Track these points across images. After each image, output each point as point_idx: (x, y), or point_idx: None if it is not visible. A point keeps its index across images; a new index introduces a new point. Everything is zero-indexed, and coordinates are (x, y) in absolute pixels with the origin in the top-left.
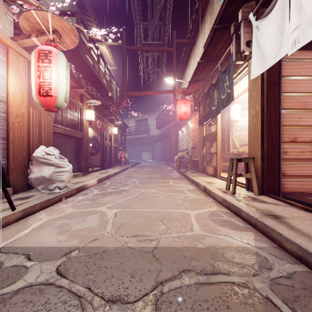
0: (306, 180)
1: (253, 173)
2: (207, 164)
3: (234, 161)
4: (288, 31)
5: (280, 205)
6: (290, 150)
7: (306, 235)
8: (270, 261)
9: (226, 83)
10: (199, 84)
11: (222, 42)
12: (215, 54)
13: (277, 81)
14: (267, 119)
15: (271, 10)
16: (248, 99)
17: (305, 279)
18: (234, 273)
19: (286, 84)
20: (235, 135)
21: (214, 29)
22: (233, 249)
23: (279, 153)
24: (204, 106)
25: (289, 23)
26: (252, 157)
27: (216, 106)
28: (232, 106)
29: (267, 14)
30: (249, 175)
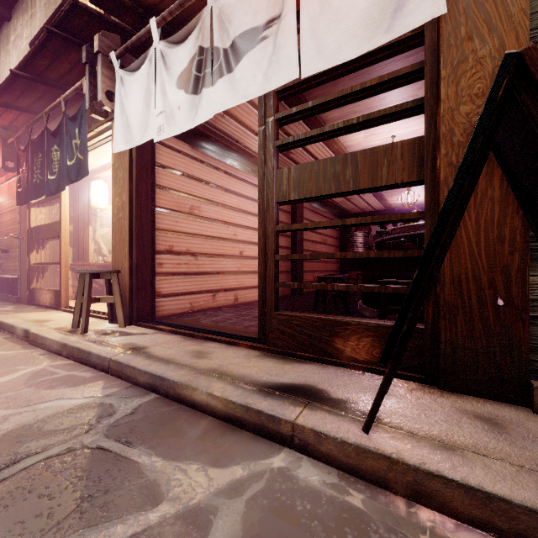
0: (183, 298)
1: (117, 294)
2: (41, 285)
3: (87, 277)
4: (154, 111)
5: (148, 334)
6: (166, 261)
7: (161, 359)
8: (116, 405)
9: (77, 140)
10: (19, 115)
11: (69, 62)
12: (56, 77)
13: (150, 167)
14: (137, 217)
15: (138, 69)
16: (112, 180)
17: (150, 406)
18: (55, 444)
19: (162, 175)
20: (101, 233)
21: (48, 32)
22: (64, 414)
23: (153, 265)
24: (31, 167)
25: (156, 102)
26: (116, 271)
27: (57, 174)
28: (94, 182)
29: (134, 70)
30: (112, 299)
